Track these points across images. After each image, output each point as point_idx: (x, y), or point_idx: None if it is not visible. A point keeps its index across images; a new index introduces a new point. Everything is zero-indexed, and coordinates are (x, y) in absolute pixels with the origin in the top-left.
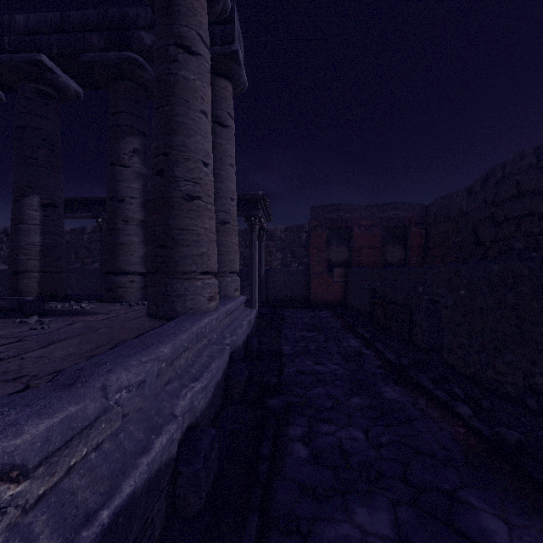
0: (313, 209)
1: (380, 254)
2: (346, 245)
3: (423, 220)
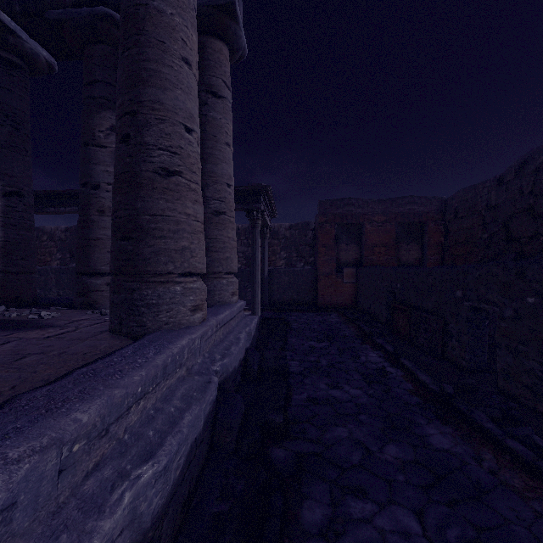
0: (321, 203)
1: (394, 252)
2: (357, 243)
3: (442, 215)
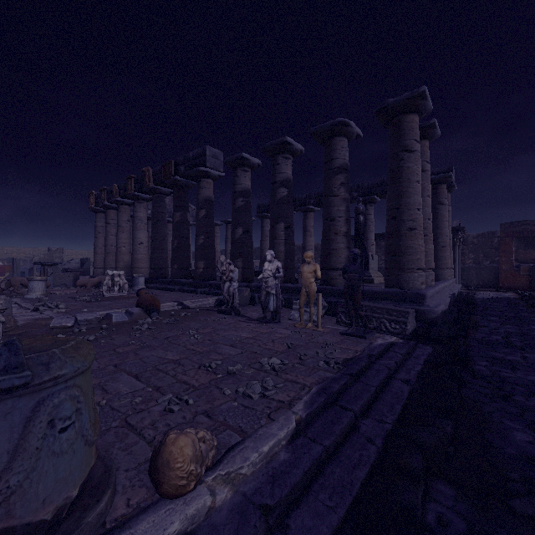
0: (501, 225)
1: None
2: (533, 249)
3: None
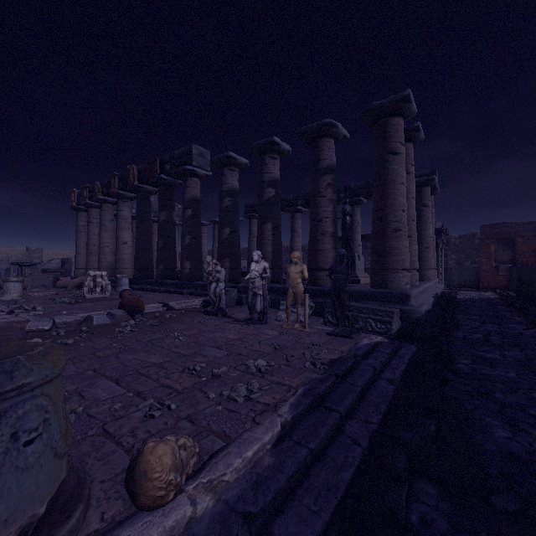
0: (481, 227)
1: None
2: (511, 250)
3: None
